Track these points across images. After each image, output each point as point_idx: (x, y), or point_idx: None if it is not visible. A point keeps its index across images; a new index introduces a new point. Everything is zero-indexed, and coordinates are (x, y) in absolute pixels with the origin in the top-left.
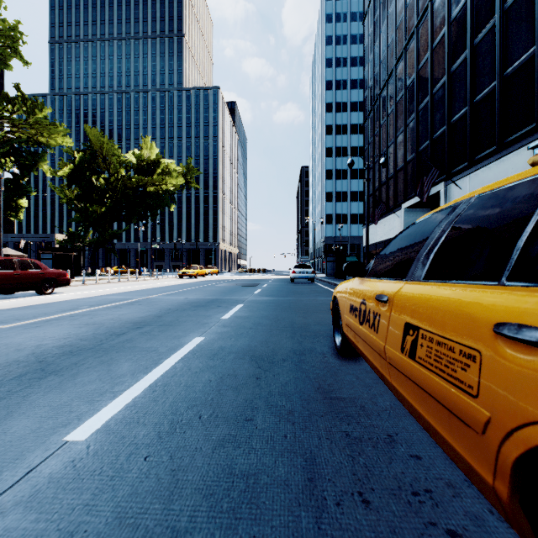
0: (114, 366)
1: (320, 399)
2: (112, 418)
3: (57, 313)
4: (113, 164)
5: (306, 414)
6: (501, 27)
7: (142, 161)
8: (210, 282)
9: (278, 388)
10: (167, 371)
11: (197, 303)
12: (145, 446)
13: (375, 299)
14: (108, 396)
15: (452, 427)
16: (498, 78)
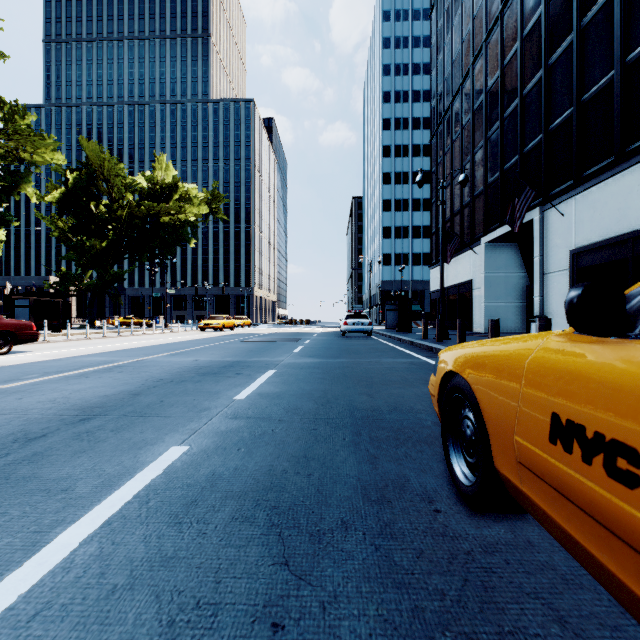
0: None
1: None
2: None
3: None
4: (116, 187)
5: None
6: None
7: (154, 185)
8: (238, 336)
9: None
10: (37, 584)
11: (208, 368)
12: None
13: None
14: None
15: None
16: (618, 66)
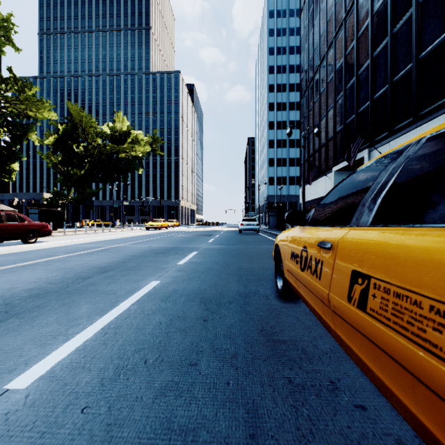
0: (73, 309)
1: (263, 342)
2: (59, 362)
3: (35, 259)
4: (90, 134)
5: (249, 357)
6: (416, 17)
7: (115, 132)
8: (171, 232)
9: (224, 331)
10: (122, 313)
11: (158, 250)
12: (84, 395)
13: (317, 246)
14: (60, 339)
15: (418, 396)
16: (414, 61)
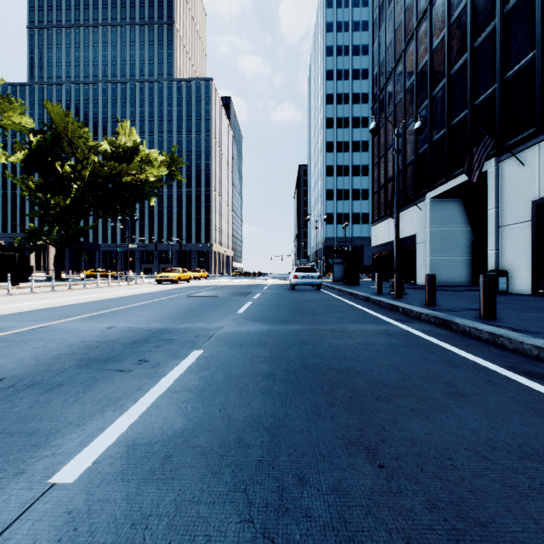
0: None
1: None
2: None
3: None
4: (80, 148)
5: None
6: None
7: (117, 147)
8: (189, 289)
9: None
10: None
11: (110, 345)
12: None
13: None
14: None
15: None
16: None
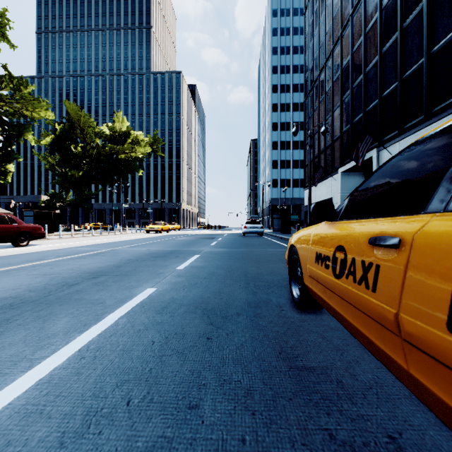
0: (49, 323)
1: (285, 370)
2: (9, 404)
3: (22, 263)
4: (89, 134)
5: (269, 395)
6: (428, 10)
7: (114, 132)
8: (172, 236)
9: (232, 353)
10: (107, 328)
11: (157, 253)
12: None
13: (365, 244)
14: (21, 366)
15: None
16: (426, 55)
